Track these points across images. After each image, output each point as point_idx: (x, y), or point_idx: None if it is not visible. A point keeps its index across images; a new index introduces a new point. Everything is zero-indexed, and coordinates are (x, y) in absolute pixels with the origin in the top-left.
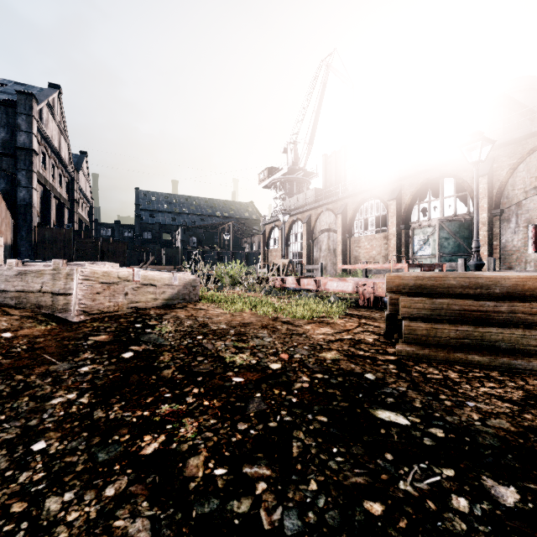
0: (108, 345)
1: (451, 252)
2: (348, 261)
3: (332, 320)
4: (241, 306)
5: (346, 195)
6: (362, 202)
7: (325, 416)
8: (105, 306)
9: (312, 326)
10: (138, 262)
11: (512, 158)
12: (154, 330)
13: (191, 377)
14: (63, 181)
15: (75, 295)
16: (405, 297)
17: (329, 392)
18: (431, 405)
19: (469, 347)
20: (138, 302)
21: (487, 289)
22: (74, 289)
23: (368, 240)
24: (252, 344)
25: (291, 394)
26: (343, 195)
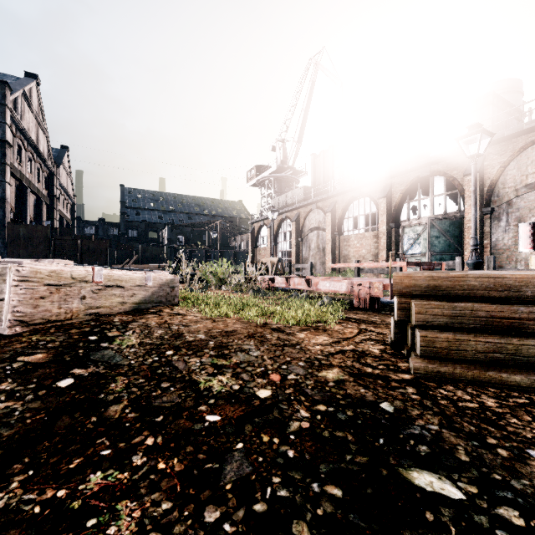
0: (42, 368)
1: (442, 250)
2: (338, 260)
3: (329, 326)
4: (224, 310)
5: (336, 192)
6: (352, 200)
7: (337, 486)
8: (52, 314)
9: (307, 334)
10: (120, 260)
11: (502, 156)
12: (112, 343)
13: (148, 416)
14: (41, 176)
15: (8, 301)
16: (418, 301)
17: (338, 436)
18: (482, 458)
19: (501, 363)
20: (99, 307)
21: (517, 291)
22: (6, 292)
23: (358, 238)
24: (235, 360)
25: (286, 443)
26: (333, 193)
